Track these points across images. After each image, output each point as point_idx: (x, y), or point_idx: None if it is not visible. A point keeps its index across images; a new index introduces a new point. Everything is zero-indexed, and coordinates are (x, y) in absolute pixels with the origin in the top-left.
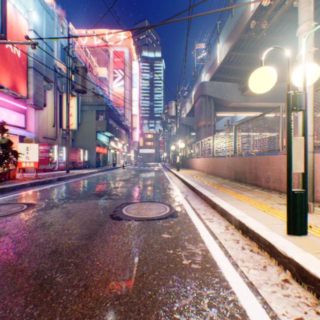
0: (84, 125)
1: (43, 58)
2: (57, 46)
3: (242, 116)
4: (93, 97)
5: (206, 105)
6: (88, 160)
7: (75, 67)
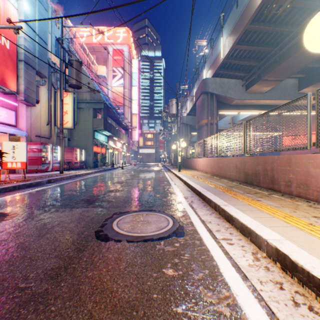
0: (81, 124)
1: (36, 51)
2: (51, 39)
3: (244, 115)
4: (90, 95)
5: (209, 103)
6: (85, 160)
7: (69, 60)
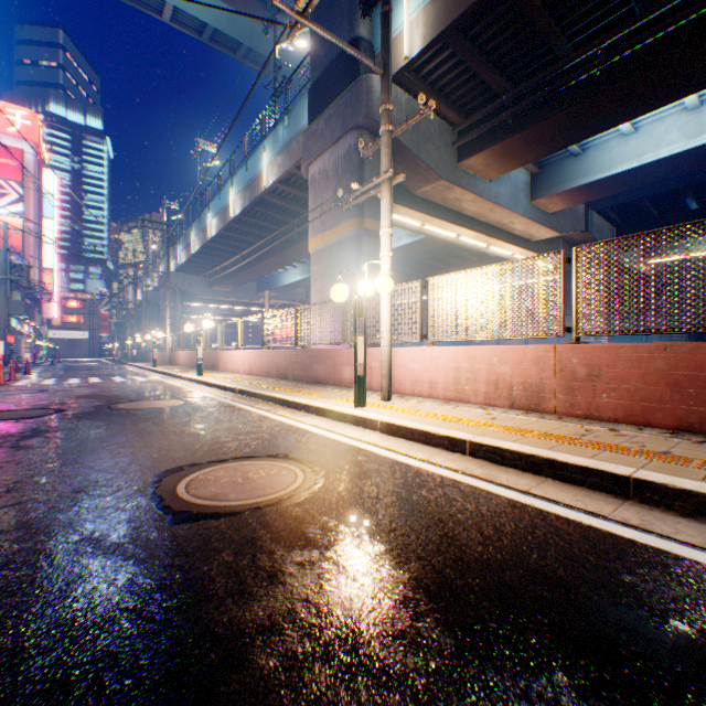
0: None
1: None
2: None
3: None
4: (4, 269)
5: (173, 296)
6: None
7: (21, 265)
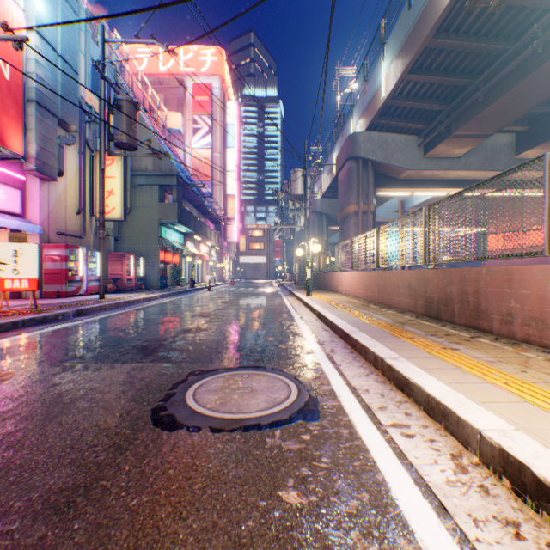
0: (137, 212)
1: (57, 84)
2: (84, 64)
3: (421, 197)
4: (154, 162)
5: (360, 176)
6: (145, 276)
7: (116, 100)
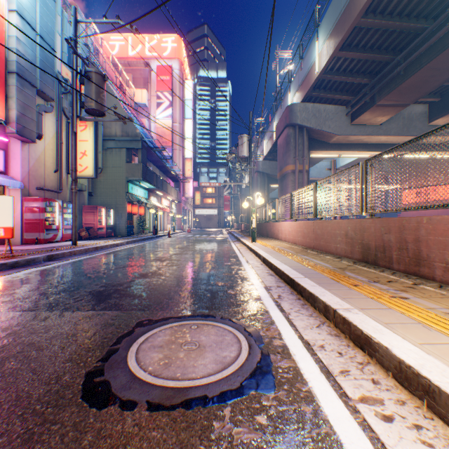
0: (108, 171)
1: (36, 59)
2: (61, 43)
3: (347, 159)
4: (122, 128)
5: (296, 140)
6: (115, 225)
7: (86, 72)
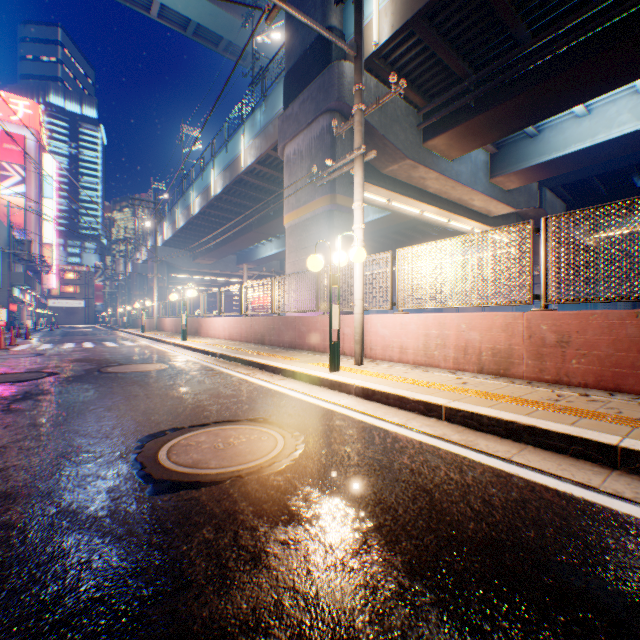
0: None
1: None
2: None
3: None
4: (7, 243)
5: (160, 268)
6: None
7: (22, 240)
